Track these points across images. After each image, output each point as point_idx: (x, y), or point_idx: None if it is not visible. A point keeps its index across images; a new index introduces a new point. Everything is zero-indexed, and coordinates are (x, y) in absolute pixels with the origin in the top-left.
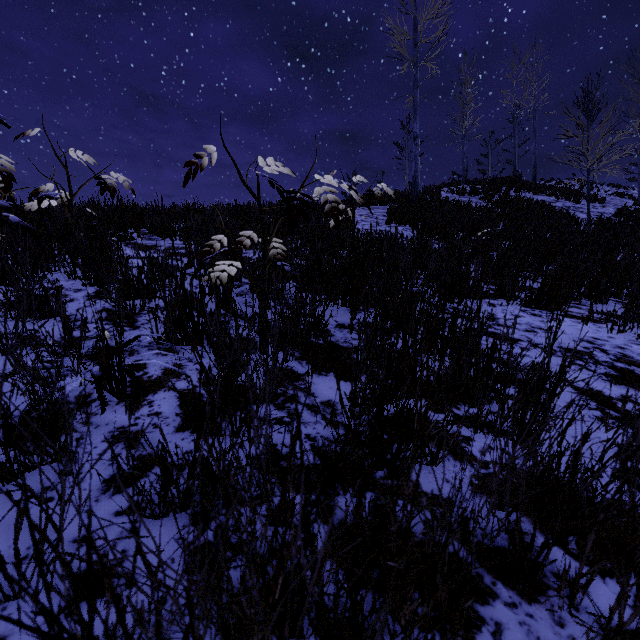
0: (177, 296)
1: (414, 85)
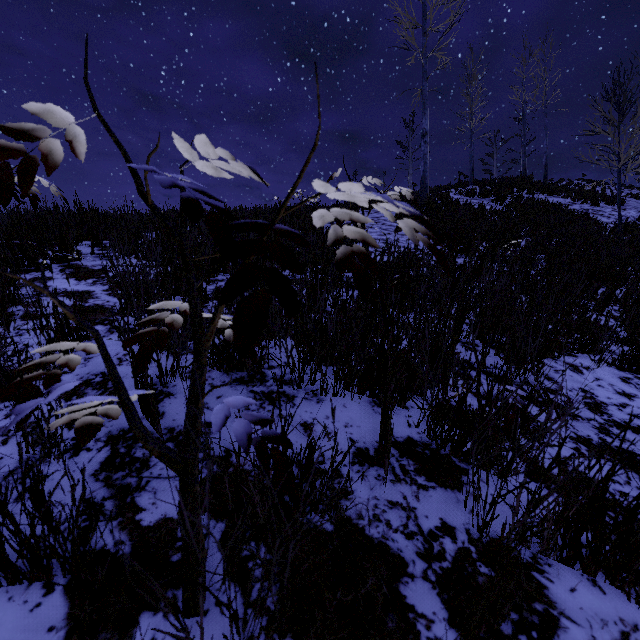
0: None
1: (423, 77)
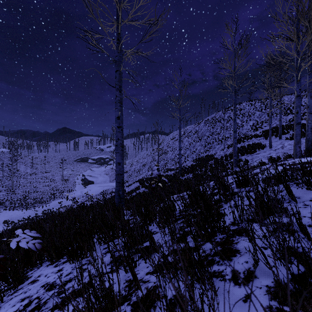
0: None
1: None
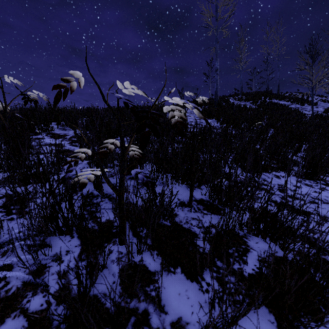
0: (42, 204)
1: (216, 41)
